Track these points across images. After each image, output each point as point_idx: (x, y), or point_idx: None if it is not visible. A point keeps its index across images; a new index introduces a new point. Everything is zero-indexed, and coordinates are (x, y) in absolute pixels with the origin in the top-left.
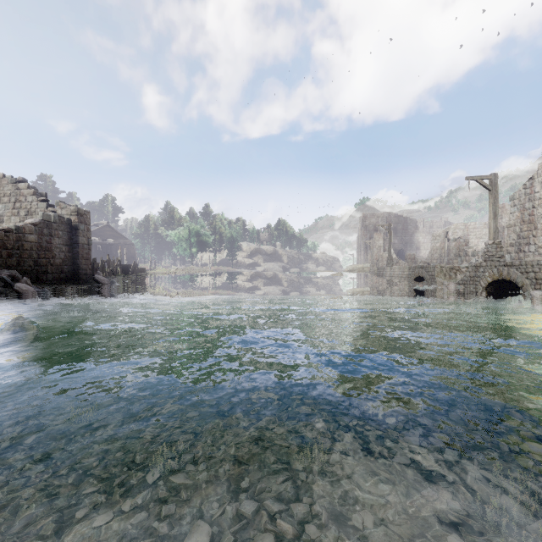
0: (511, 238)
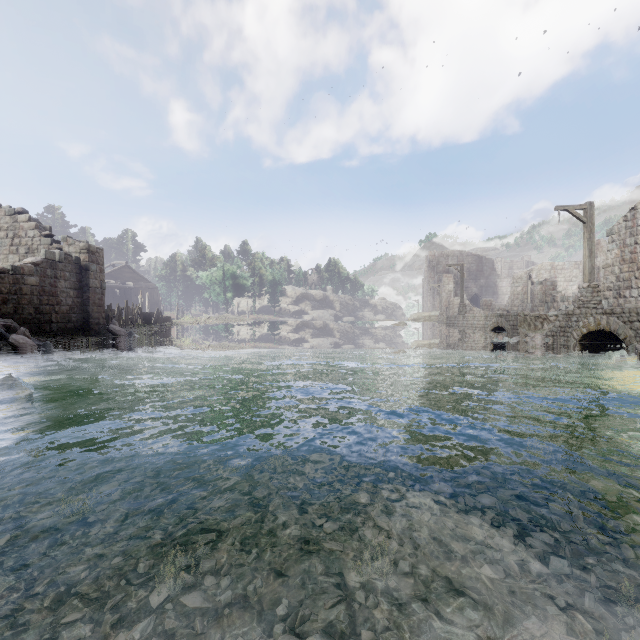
0: (608, 280)
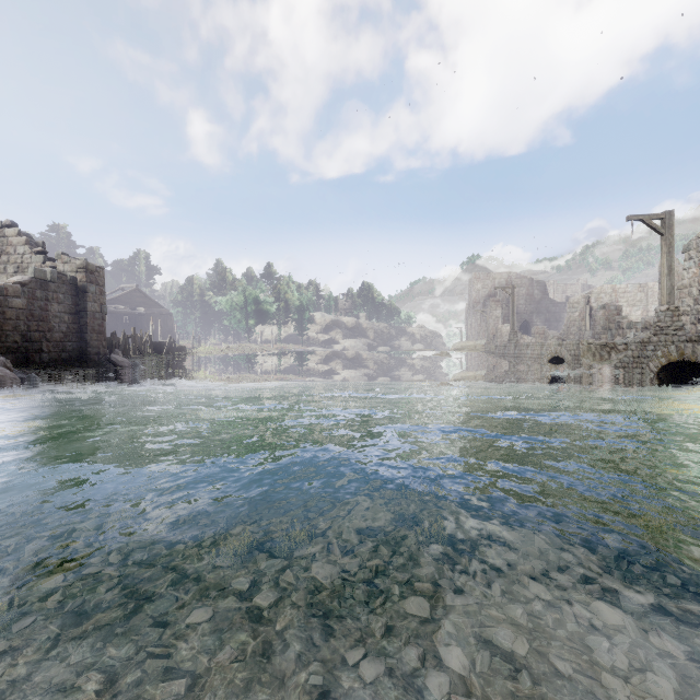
0: (684, 304)
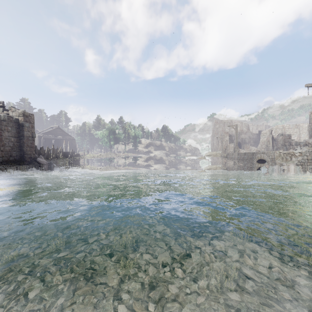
0: None
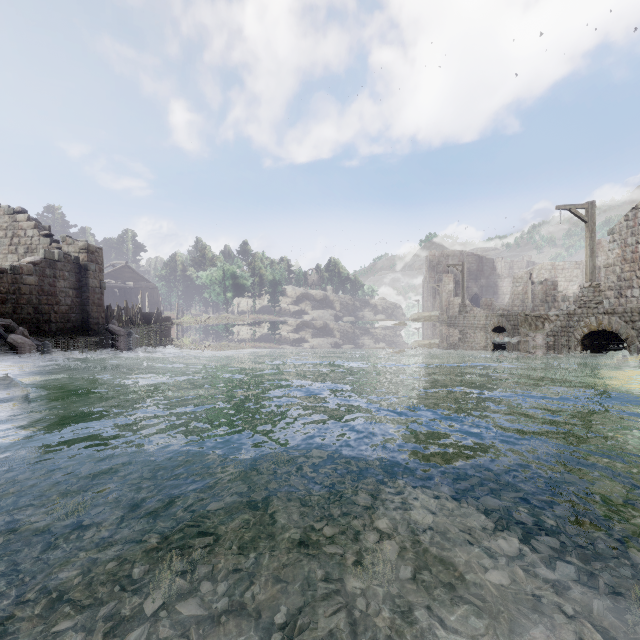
0: (609, 280)
